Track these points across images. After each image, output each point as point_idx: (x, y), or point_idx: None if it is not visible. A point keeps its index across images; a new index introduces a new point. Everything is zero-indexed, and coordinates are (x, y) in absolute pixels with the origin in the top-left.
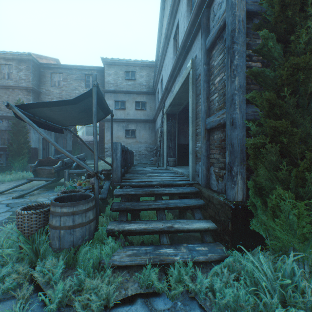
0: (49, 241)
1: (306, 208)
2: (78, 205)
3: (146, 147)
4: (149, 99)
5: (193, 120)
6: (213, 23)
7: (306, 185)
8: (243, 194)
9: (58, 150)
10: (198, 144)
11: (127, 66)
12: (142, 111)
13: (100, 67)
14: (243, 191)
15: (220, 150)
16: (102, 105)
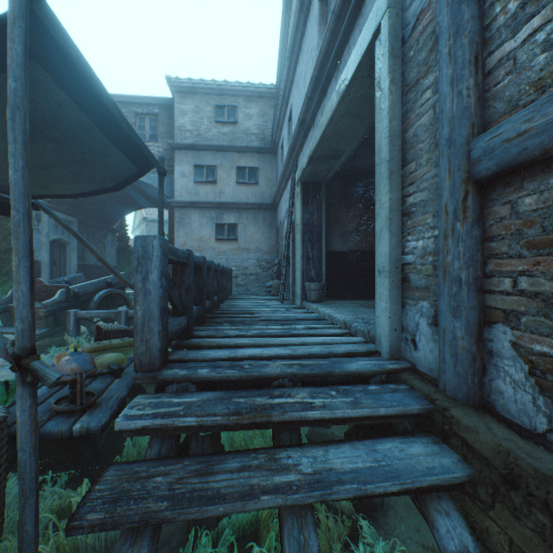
0: None
1: None
2: None
3: (259, 260)
4: (265, 163)
5: (393, 170)
6: None
7: None
8: None
9: (86, 266)
10: (415, 241)
11: (220, 95)
12: (249, 187)
13: (165, 98)
14: None
15: None
16: (111, 123)
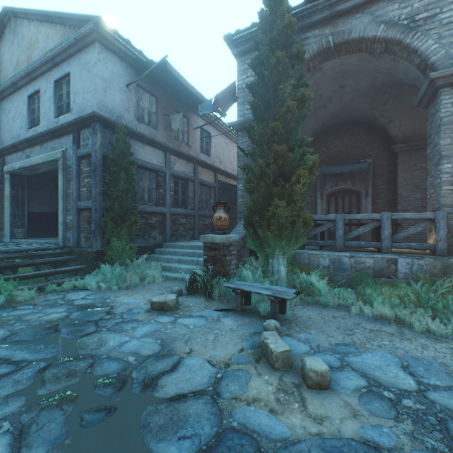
0: None
1: (122, 244)
2: None
3: None
4: None
5: (64, 198)
6: (84, 143)
7: (122, 236)
8: (102, 245)
9: None
10: (70, 217)
11: None
12: None
13: None
14: (102, 243)
15: (89, 223)
16: None
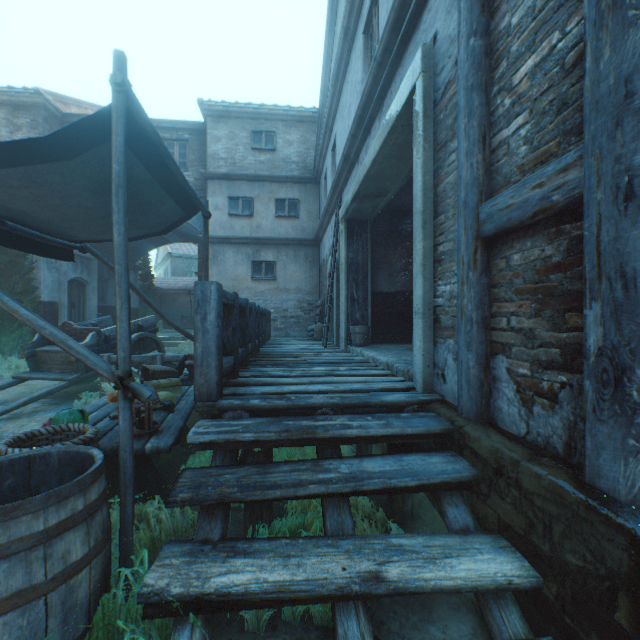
0: None
1: None
2: (8, 522)
3: (300, 302)
4: (307, 194)
5: (426, 220)
6: None
7: None
8: None
9: (106, 307)
10: (444, 286)
11: (257, 119)
12: (289, 221)
13: (196, 122)
14: None
15: (541, 302)
16: (168, 177)
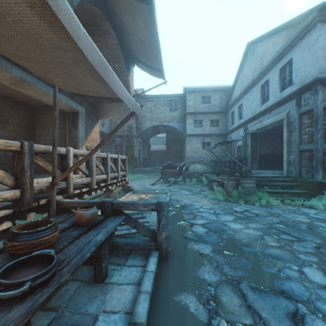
0: (243, 192)
1: None
2: (253, 180)
3: (219, 156)
4: (221, 117)
5: (287, 144)
6: (304, 103)
7: None
8: (321, 177)
9: (142, 158)
10: (291, 156)
11: (203, 92)
12: (215, 127)
13: (181, 94)
14: (321, 176)
15: (308, 160)
16: (237, 138)
